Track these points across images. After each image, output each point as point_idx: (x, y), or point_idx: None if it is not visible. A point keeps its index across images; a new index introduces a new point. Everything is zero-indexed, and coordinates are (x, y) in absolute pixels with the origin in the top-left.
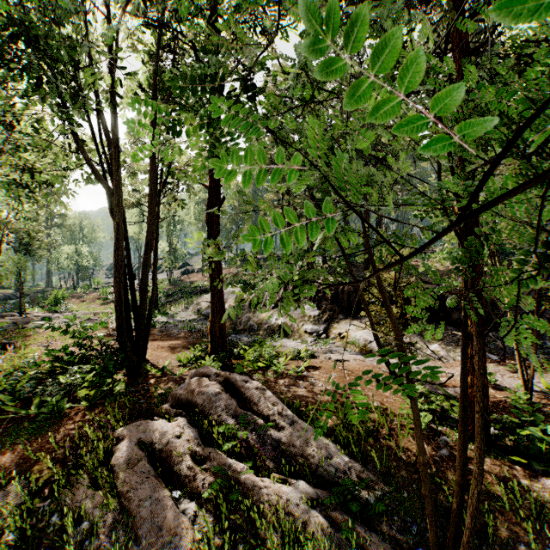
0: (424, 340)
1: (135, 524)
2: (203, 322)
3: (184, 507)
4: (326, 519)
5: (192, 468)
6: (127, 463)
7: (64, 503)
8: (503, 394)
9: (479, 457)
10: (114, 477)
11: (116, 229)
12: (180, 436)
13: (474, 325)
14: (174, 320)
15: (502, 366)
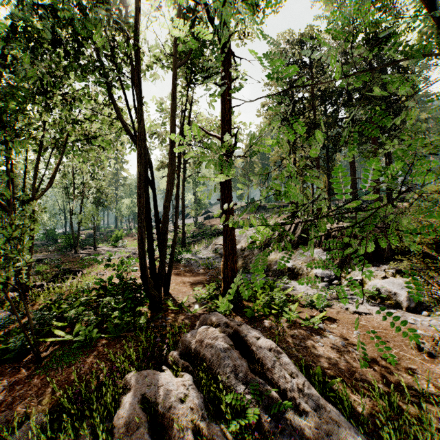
0: None
1: None
2: (219, 260)
3: None
4: None
5: None
6: (126, 427)
7: None
8: None
9: None
10: None
11: (137, 178)
12: (184, 398)
13: None
14: (196, 256)
15: None
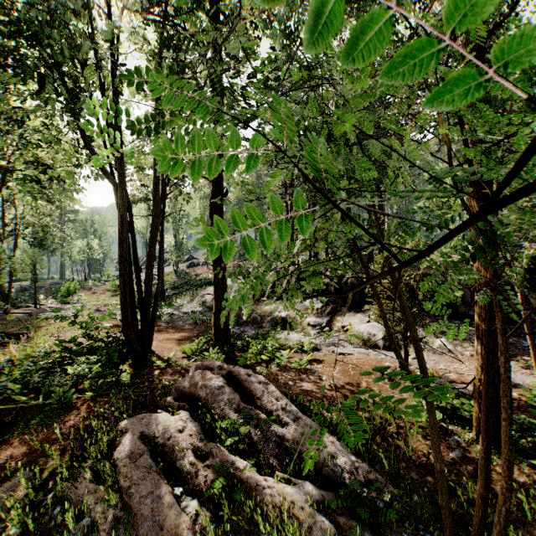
0: (429, 334)
1: (136, 522)
2: (207, 314)
3: (185, 505)
4: (333, 524)
5: (195, 464)
6: (129, 457)
7: (67, 496)
8: (516, 392)
9: (509, 471)
10: (116, 471)
11: (121, 223)
12: (182, 430)
13: (504, 323)
14: (179, 311)
15: (513, 362)
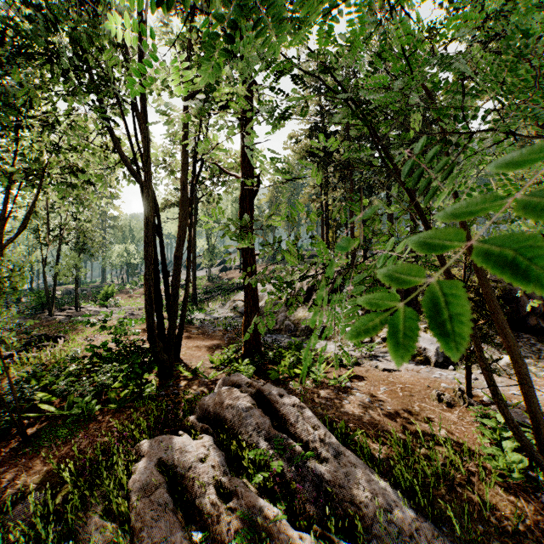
0: (492, 350)
1: None
2: (238, 320)
3: None
4: None
5: (217, 504)
6: (144, 490)
7: (76, 530)
8: None
9: None
10: (129, 505)
11: (145, 224)
12: (204, 459)
13: None
14: (210, 316)
15: None
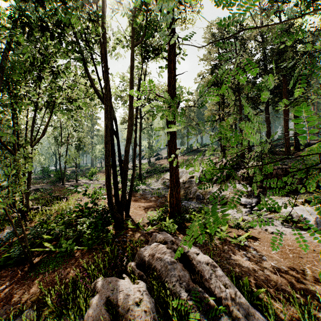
0: None
1: None
2: (166, 190)
3: None
4: None
5: None
6: None
7: None
8: None
9: None
10: None
11: (105, 129)
12: (139, 302)
13: None
14: (149, 187)
15: None
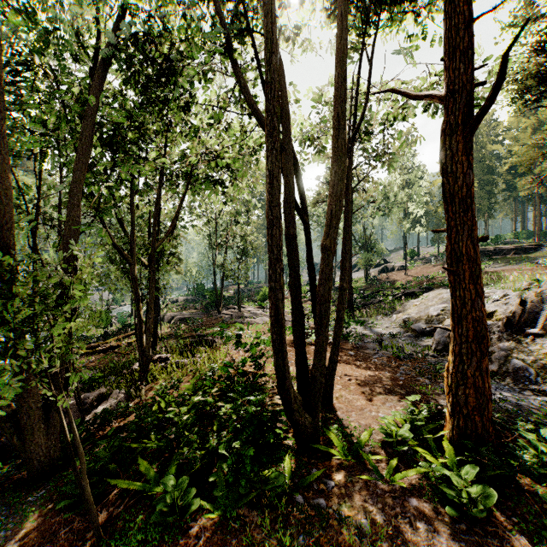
0: None
1: None
2: (413, 341)
3: None
4: None
5: None
6: None
7: None
8: None
9: None
10: None
11: (267, 186)
12: None
13: None
14: (371, 331)
15: None
